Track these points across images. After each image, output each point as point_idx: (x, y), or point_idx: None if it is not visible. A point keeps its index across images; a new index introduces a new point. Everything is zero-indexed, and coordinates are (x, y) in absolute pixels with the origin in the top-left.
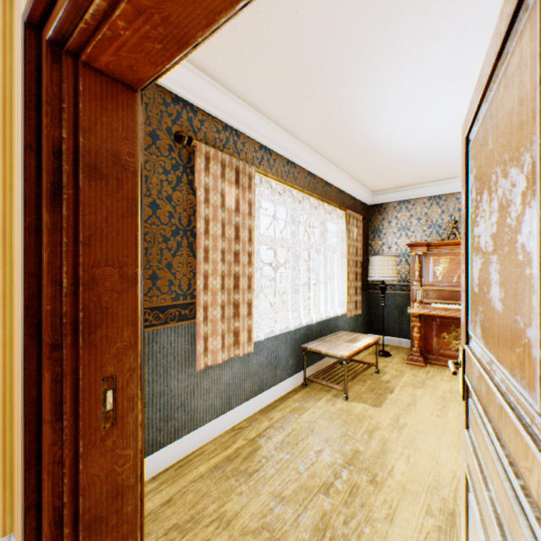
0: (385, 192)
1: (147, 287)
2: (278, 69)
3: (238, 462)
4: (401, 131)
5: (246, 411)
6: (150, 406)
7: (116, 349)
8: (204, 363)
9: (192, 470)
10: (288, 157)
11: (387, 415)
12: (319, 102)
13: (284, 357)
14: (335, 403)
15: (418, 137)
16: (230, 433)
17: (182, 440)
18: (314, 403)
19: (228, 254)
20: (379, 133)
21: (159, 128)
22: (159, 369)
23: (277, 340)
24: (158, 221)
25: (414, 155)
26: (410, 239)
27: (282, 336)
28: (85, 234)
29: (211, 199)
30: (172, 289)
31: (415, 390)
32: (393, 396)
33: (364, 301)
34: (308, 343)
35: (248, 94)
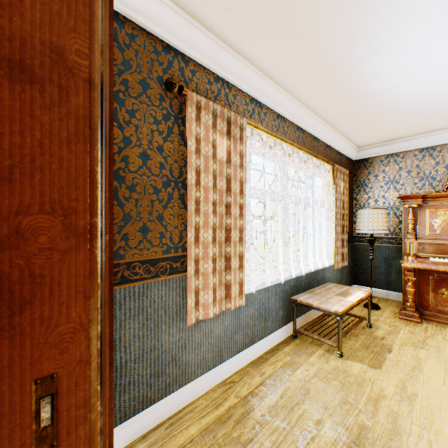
0: (371, 146)
1: (137, 240)
2: (273, 4)
3: (230, 427)
4: (403, 73)
5: (237, 363)
6: (140, 361)
7: (57, 335)
8: (195, 317)
9: (182, 431)
10: (278, 111)
11: (390, 380)
12: (315, 44)
13: (274, 308)
14: (328, 360)
15: (422, 79)
16: (221, 387)
17: (173, 396)
18: (306, 358)
19: (219, 206)
20: (377, 77)
21: (149, 76)
22: (149, 324)
23: (267, 292)
24: (148, 171)
25: (412, 103)
26: (399, 192)
27: (272, 287)
28: (3, 163)
29: (202, 149)
30: (162, 242)
31: (416, 350)
32: (392, 357)
33: (349, 253)
34: (297, 295)
35: (239, 41)
